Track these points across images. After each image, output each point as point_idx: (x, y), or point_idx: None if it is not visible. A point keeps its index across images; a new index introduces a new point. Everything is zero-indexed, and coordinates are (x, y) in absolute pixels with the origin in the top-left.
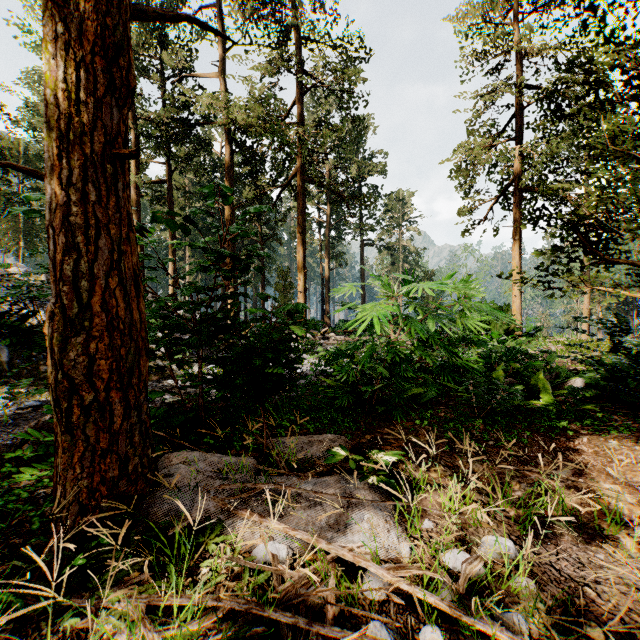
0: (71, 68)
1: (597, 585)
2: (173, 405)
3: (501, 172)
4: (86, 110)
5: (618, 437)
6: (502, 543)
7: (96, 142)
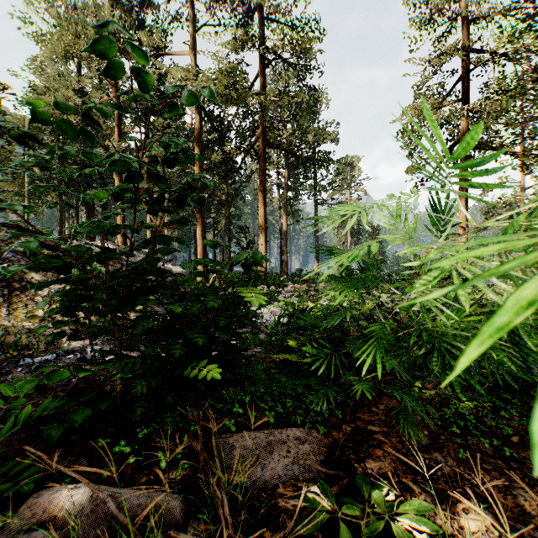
0: None
1: None
2: (96, 380)
3: (450, 130)
4: None
5: None
6: None
7: None
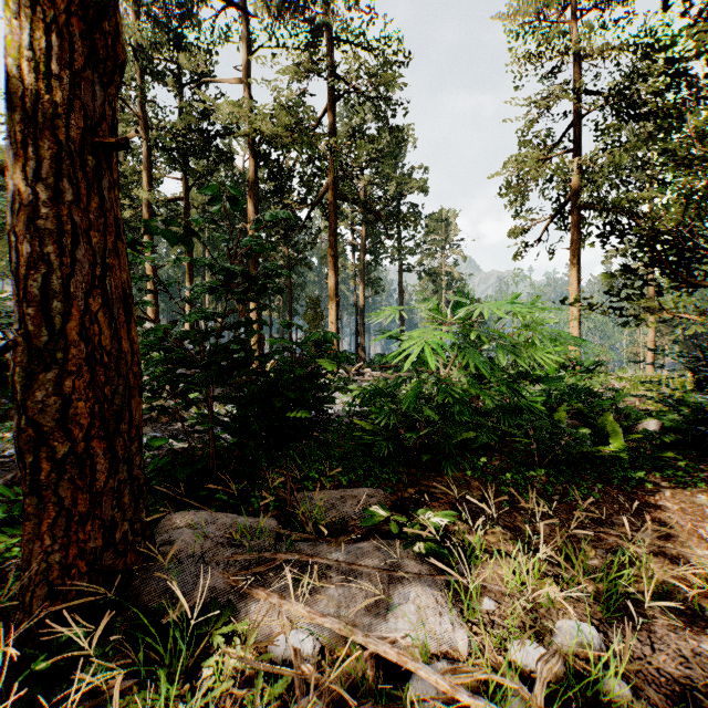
0: (39, 32)
1: (707, 688)
2: (181, 453)
3: (557, 187)
4: (59, 86)
5: (707, 491)
6: (583, 630)
7: (73, 127)
